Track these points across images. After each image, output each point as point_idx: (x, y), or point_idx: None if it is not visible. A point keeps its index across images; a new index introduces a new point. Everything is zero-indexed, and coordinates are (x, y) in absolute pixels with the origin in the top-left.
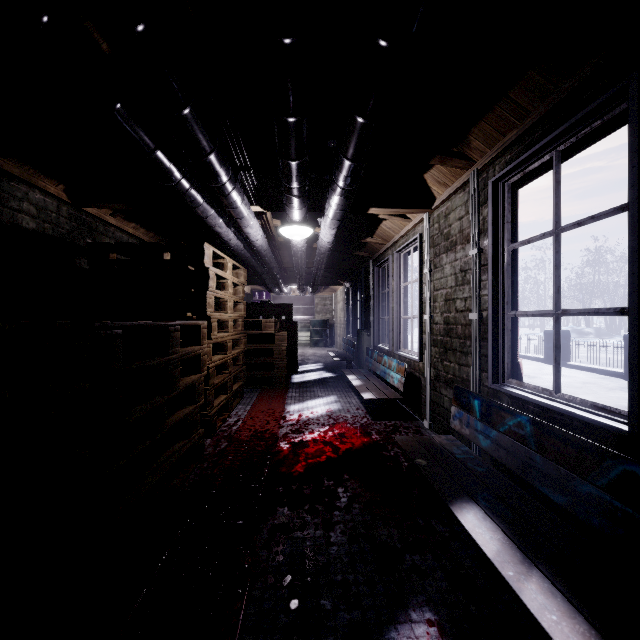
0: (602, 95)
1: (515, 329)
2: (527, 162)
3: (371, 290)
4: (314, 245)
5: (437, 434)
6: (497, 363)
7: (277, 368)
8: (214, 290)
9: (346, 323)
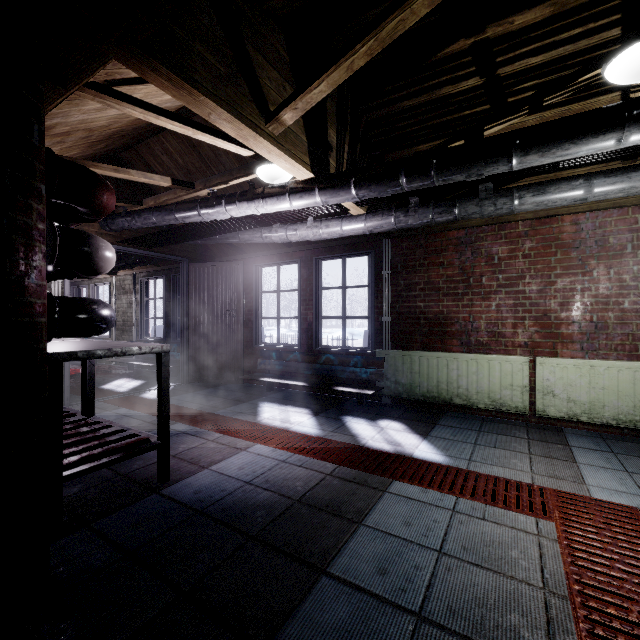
0: (161, 275)
1: (147, 323)
2: (149, 278)
3: None
4: None
5: (119, 365)
6: (142, 333)
7: None
8: None
9: None
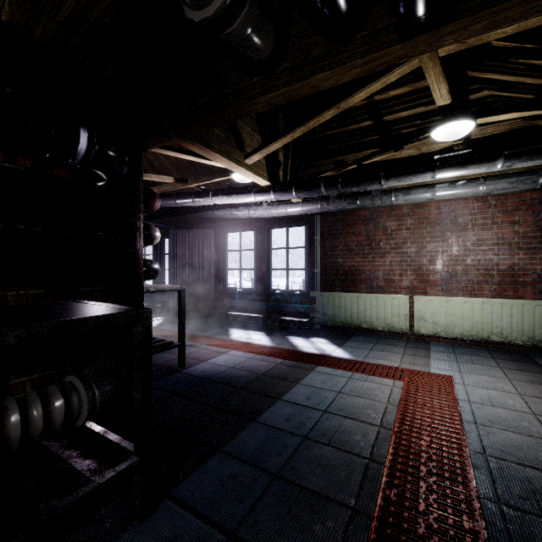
0: None
1: None
2: None
3: None
4: None
5: None
6: None
7: None
8: None
9: None
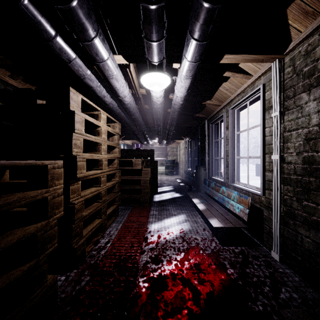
0: None
1: None
2: None
3: (206, 140)
4: (168, 110)
5: (290, 269)
6: None
7: (143, 192)
8: (83, 133)
9: (186, 161)
